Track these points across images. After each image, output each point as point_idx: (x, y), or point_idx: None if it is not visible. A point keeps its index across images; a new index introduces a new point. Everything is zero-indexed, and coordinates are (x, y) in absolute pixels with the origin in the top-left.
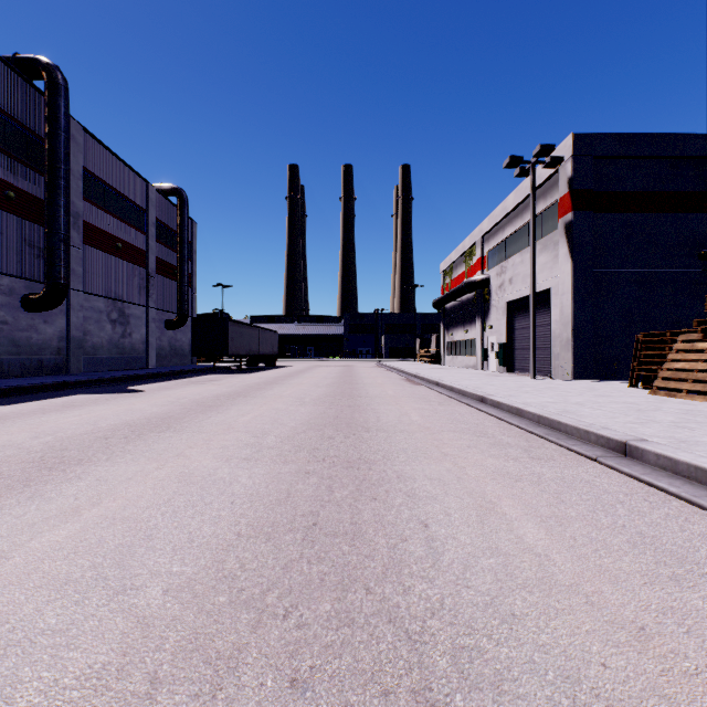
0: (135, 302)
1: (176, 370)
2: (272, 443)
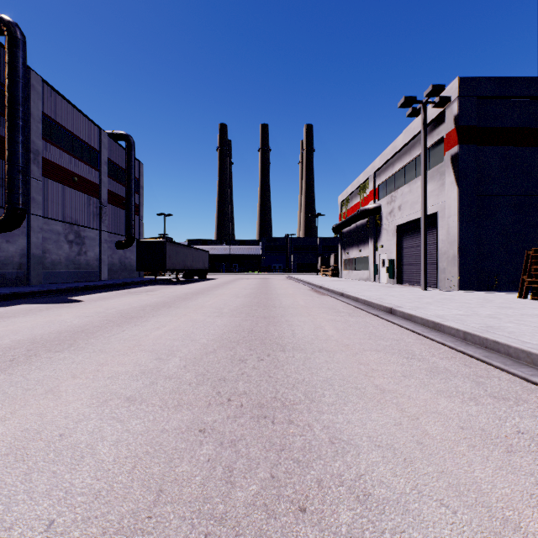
0: (89, 226)
1: (121, 282)
2: (173, 369)
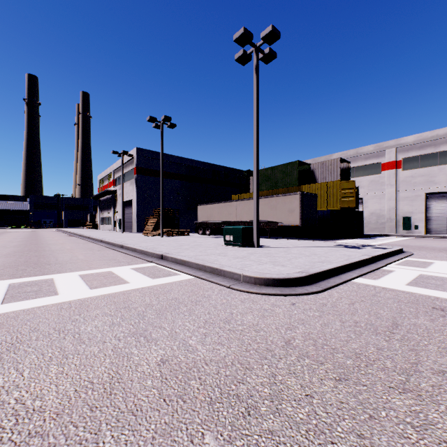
0: None
1: None
2: (10, 247)
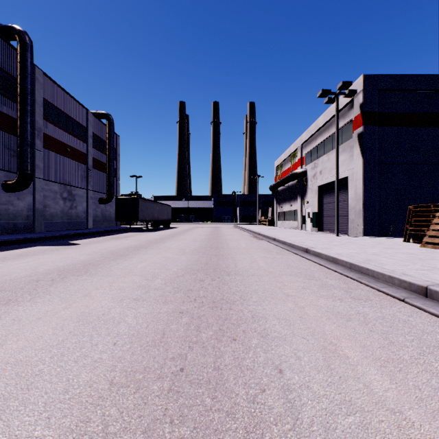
0: (79, 186)
1: (104, 230)
2: (158, 285)
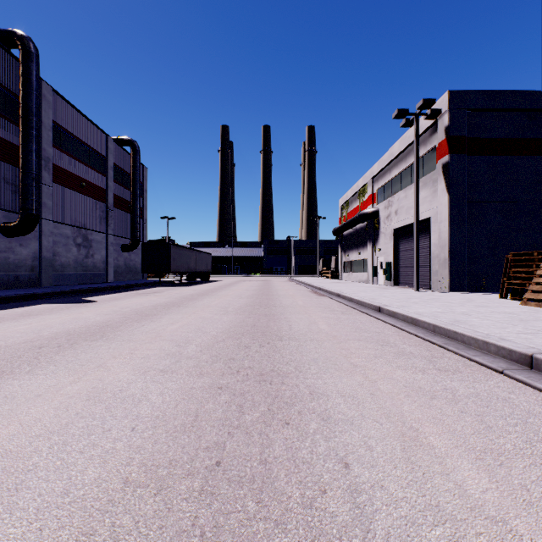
0: (96, 229)
1: (128, 284)
2: (191, 353)
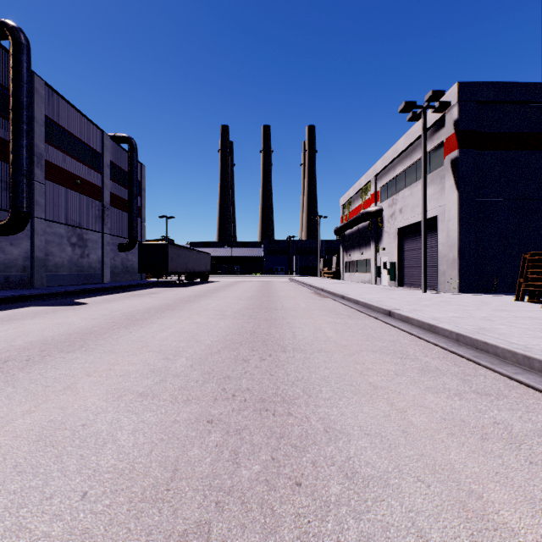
0: (92, 228)
1: (124, 285)
2: (180, 368)
